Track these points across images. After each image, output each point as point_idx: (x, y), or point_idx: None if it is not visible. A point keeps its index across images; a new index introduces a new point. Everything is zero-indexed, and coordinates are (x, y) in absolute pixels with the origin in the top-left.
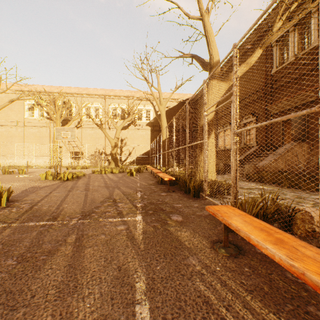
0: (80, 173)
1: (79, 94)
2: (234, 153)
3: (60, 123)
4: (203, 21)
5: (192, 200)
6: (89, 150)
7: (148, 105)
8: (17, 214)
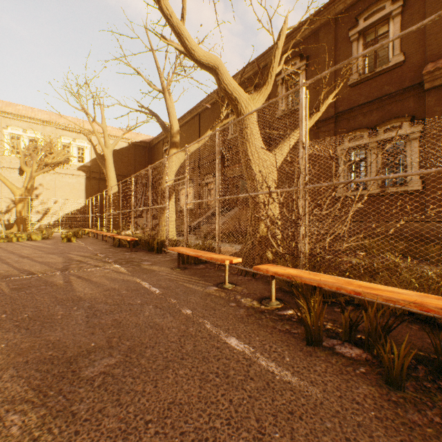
0: None
1: None
2: (186, 216)
3: None
4: (165, 95)
5: (156, 255)
6: None
7: (81, 140)
8: None
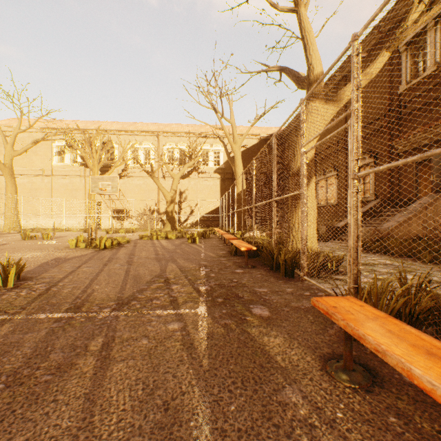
0: (122, 239)
1: (123, 131)
2: (353, 209)
3: (99, 171)
4: (299, 13)
5: (282, 282)
6: (137, 207)
7: (216, 145)
8: (25, 300)
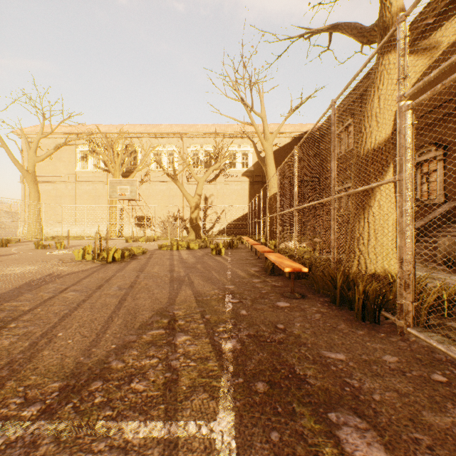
0: (137, 249)
1: (146, 134)
2: None
3: (121, 176)
4: None
5: (364, 334)
6: (160, 214)
7: (245, 145)
8: None
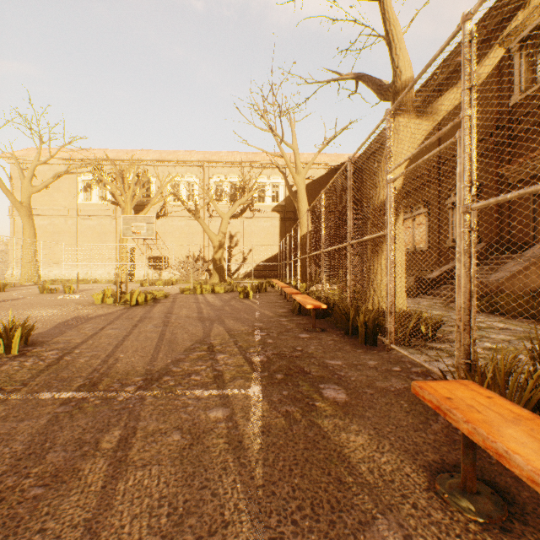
0: (159, 293)
1: (161, 162)
2: (464, 255)
3: (132, 210)
4: (382, 1)
5: (362, 351)
6: (178, 254)
7: (275, 176)
8: (29, 373)
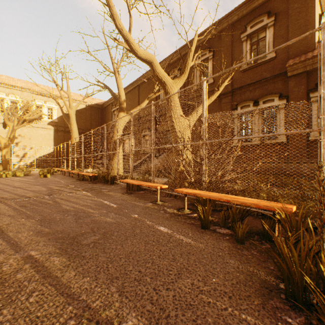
0: None
1: None
2: (131, 159)
3: None
4: (116, 75)
5: (110, 185)
6: None
7: (50, 103)
8: None
